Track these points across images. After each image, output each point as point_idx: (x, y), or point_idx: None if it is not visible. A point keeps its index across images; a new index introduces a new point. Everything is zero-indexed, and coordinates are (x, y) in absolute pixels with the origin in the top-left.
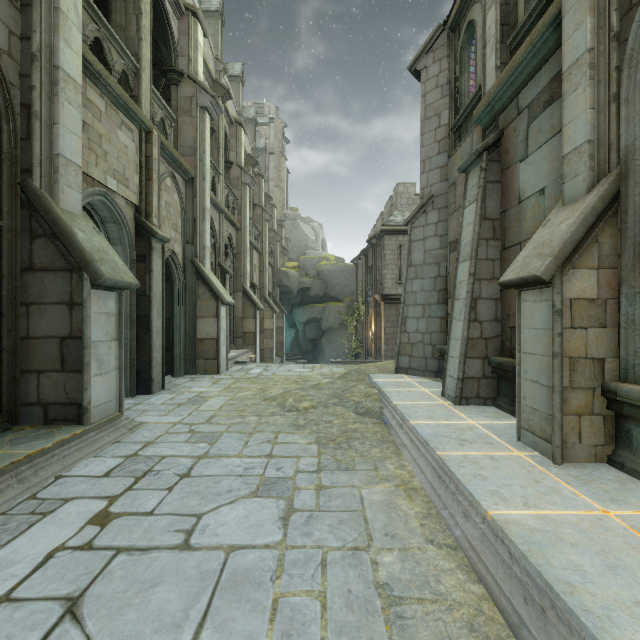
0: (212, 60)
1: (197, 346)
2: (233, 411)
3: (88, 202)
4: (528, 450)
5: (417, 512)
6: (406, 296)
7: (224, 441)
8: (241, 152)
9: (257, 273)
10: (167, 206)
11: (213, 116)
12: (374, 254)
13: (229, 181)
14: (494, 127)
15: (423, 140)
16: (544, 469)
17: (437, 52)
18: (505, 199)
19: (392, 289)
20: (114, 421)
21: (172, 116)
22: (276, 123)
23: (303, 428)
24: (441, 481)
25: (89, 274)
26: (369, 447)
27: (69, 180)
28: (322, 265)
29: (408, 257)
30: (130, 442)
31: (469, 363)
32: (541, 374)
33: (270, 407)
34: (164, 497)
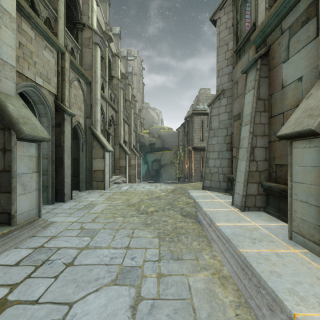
0: (104, 24)
1: (92, 174)
2: (109, 213)
3: (25, 91)
4: (300, 247)
5: (231, 301)
6: (208, 146)
7: (100, 236)
8: (118, 71)
9: (127, 135)
10: (75, 96)
11: (102, 49)
12: (188, 125)
13: (112, 86)
14: (264, 45)
15: (218, 59)
16: (318, 266)
17: (226, 8)
18: (272, 87)
19: (198, 144)
20: (33, 222)
21: (78, 47)
22: (138, 59)
23: (150, 226)
24: (244, 273)
25: (15, 131)
26: (191, 240)
27: (5, 74)
28: (161, 132)
29: (209, 125)
30: (41, 236)
31: (249, 186)
32: (310, 197)
33: (131, 211)
34: (50, 285)
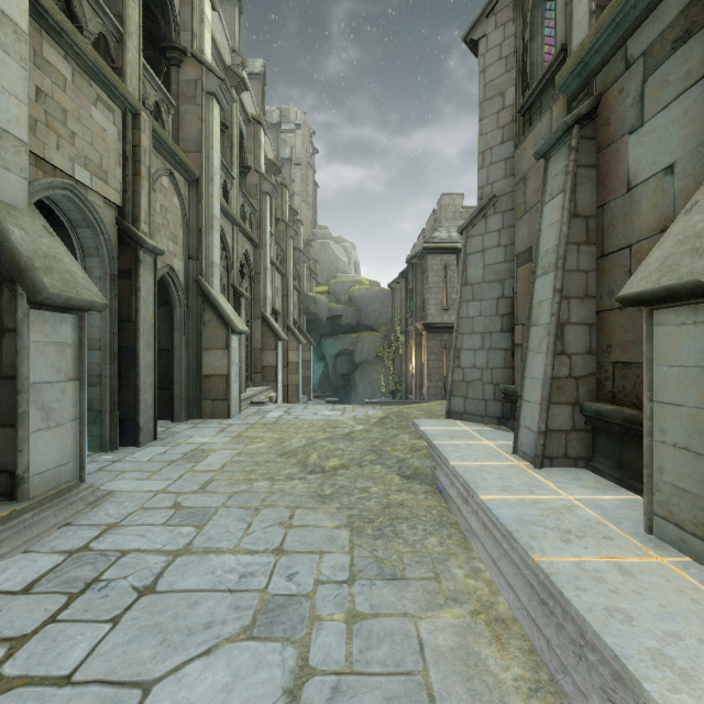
0: (228, 52)
1: (203, 384)
2: (238, 472)
3: (51, 199)
4: (671, 552)
5: (517, 678)
6: (460, 322)
7: (218, 523)
8: (260, 155)
9: (280, 298)
10: (163, 211)
11: (223, 105)
12: (415, 276)
13: (246, 189)
14: (586, 94)
15: (482, 127)
16: None
17: (500, 15)
18: (604, 188)
19: (436, 316)
20: (68, 492)
21: (170, 101)
22: (303, 130)
23: (330, 500)
24: (547, 611)
25: (24, 287)
26: (423, 534)
27: (5, 158)
28: (355, 290)
29: (463, 274)
30: (85, 525)
31: (554, 411)
32: (696, 437)
33: (287, 466)
34: (101, 639)
